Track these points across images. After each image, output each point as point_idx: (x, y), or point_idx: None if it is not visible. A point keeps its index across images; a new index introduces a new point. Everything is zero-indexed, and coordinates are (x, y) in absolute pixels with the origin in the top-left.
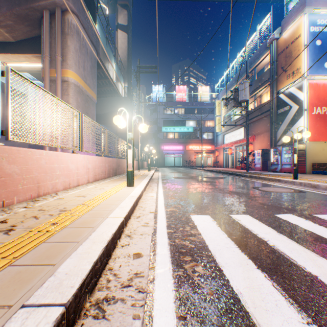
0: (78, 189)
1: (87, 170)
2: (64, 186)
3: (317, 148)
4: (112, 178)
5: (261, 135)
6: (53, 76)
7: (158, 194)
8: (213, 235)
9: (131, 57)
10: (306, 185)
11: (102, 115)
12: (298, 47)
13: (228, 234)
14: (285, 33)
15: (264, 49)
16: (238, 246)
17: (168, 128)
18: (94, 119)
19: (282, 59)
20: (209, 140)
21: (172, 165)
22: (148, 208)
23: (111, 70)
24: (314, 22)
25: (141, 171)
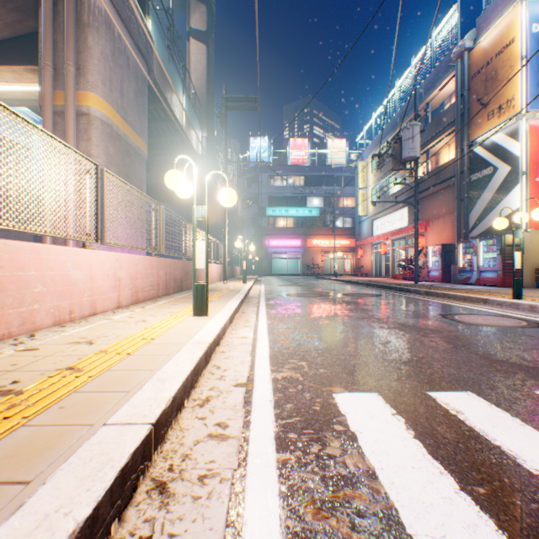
0: (89, 323)
1: (115, 283)
2: (56, 318)
3: None
4: (172, 296)
5: (439, 219)
6: (60, 104)
7: (257, 331)
8: (414, 482)
9: (213, 87)
10: None
11: (163, 185)
12: (509, 61)
13: (458, 477)
14: (485, 38)
15: (445, 70)
16: None
17: (277, 210)
18: (142, 189)
19: (480, 84)
20: (346, 231)
21: (284, 273)
22: (232, 372)
23: (176, 105)
24: None
25: (229, 284)
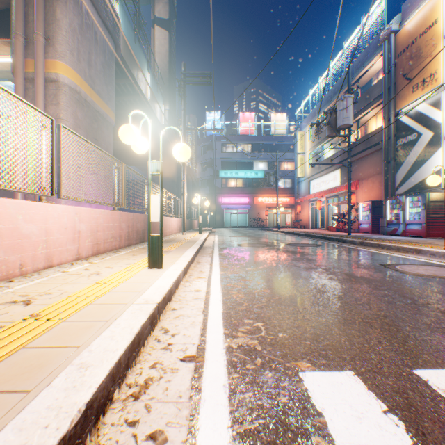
0: (41, 277)
1: (74, 236)
2: (3, 272)
3: None
4: (134, 246)
5: (368, 179)
6: (31, 71)
7: (210, 283)
8: None
9: (174, 67)
10: None
11: (131, 151)
12: (432, 40)
13: None
14: (410, 21)
15: (373, 50)
16: None
17: (228, 172)
18: (109, 151)
19: (405, 62)
20: (286, 190)
21: (234, 225)
22: (181, 338)
23: (142, 81)
24: None
25: (187, 235)
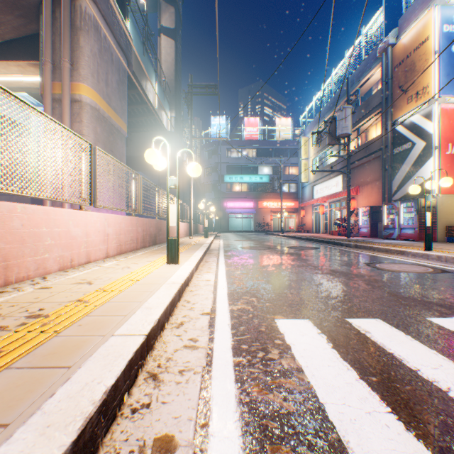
0: (86, 269)
1: (104, 238)
2: (61, 265)
3: (453, 204)
4: (148, 248)
5: (368, 185)
6: (57, 93)
7: (217, 276)
8: (328, 374)
9: (180, 75)
10: (449, 261)
11: (138, 157)
12: (424, 55)
13: (359, 371)
14: (405, 36)
15: (372, 61)
16: (393, 409)
17: (233, 177)
18: (123, 161)
19: (401, 74)
20: (291, 194)
21: (239, 230)
22: (199, 305)
23: (150, 91)
24: (450, 18)
25: (194, 239)
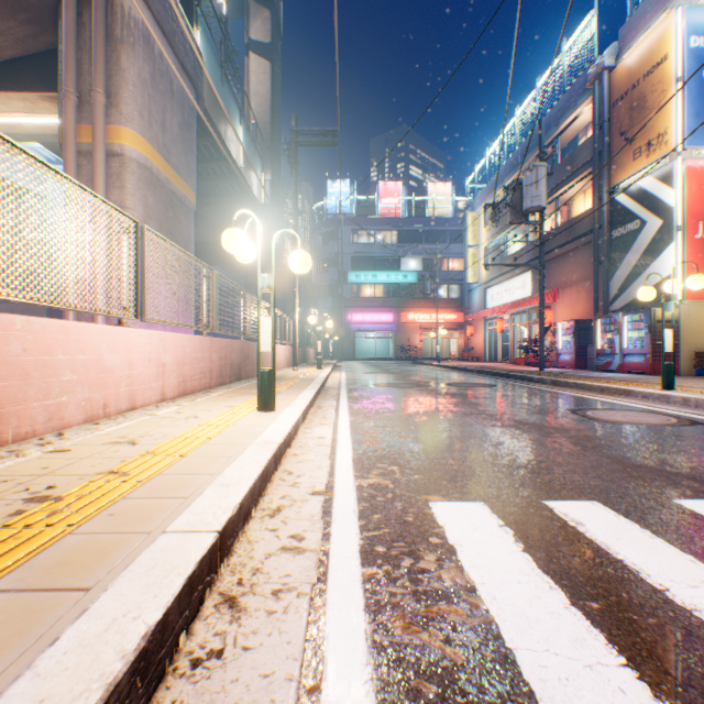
0: (128, 420)
1: (159, 370)
2: (88, 413)
3: None
4: (228, 386)
5: (572, 287)
6: (86, 142)
7: (337, 430)
8: (519, 597)
9: (279, 115)
10: (702, 406)
11: (214, 243)
12: (661, 84)
13: (569, 591)
14: (629, 54)
15: (579, 94)
16: (630, 660)
17: (362, 275)
18: (189, 249)
19: (623, 114)
20: (451, 302)
21: (371, 357)
22: (308, 478)
23: (232, 140)
24: (700, 27)
25: (300, 371)
